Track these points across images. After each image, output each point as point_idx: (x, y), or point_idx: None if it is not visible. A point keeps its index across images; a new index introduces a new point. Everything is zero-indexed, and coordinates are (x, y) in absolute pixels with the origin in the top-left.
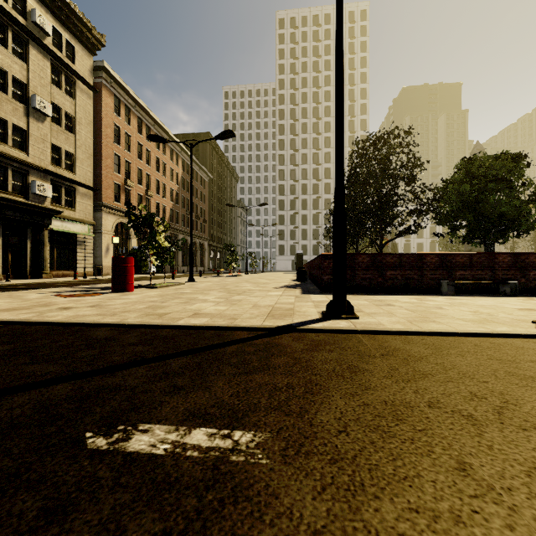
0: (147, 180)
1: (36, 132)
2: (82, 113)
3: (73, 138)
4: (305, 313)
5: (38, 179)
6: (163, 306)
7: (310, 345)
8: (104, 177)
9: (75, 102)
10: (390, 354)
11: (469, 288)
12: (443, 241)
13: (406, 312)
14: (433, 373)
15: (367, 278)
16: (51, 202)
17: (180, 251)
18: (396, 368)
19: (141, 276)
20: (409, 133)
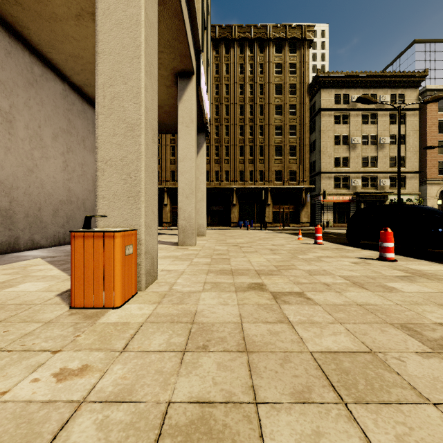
0: None
1: (381, 155)
2: (410, 129)
3: (403, 147)
4: None
5: (382, 178)
6: None
7: None
8: (428, 161)
9: (405, 125)
10: None
11: None
12: None
13: None
14: None
15: None
16: (390, 187)
17: None
18: None
19: None
20: None
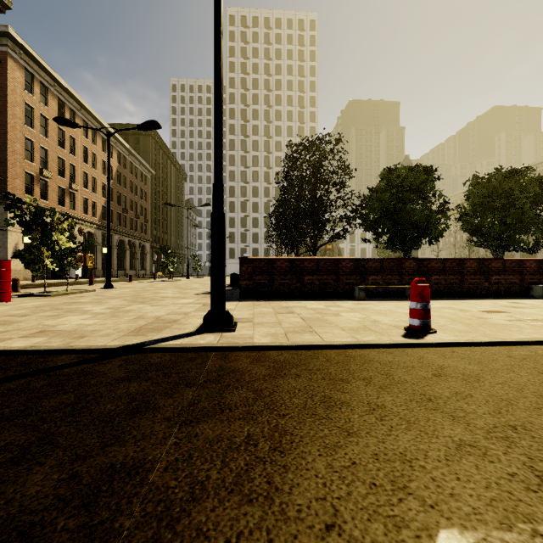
0: (72, 172)
1: None
2: None
3: None
4: (183, 326)
5: None
6: (13, 322)
7: (132, 372)
8: (10, 165)
9: None
10: (217, 380)
11: (380, 292)
12: (381, 247)
13: (296, 321)
14: (236, 406)
15: (285, 283)
16: None
17: (115, 253)
18: (199, 401)
19: (59, 282)
20: (340, 141)
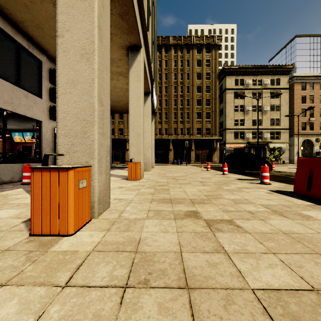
0: None
1: (264, 118)
2: (283, 101)
3: (279, 113)
4: None
5: (265, 132)
6: None
7: None
8: (295, 122)
9: (280, 99)
10: None
11: None
12: None
13: None
14: None
15: None
16: (270, 138)
17: None
18: None
19: None
20: None
